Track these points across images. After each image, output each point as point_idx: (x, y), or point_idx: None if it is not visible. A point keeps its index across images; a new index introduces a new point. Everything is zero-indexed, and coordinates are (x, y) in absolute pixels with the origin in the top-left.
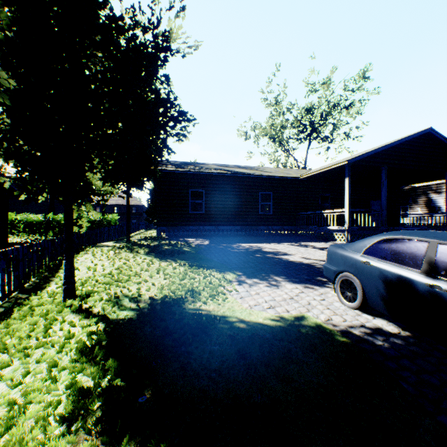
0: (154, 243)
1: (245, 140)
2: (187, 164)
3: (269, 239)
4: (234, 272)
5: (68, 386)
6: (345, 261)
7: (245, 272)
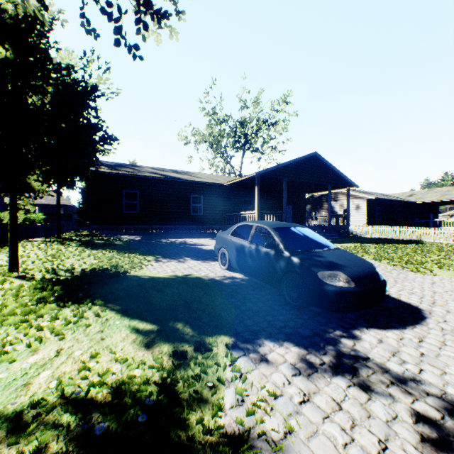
0: (86, 238)
1: (185, 145)
2: (122, 166)
3: (197, 235)
4: (155, 256)
5: (30, 299)
6: (222, 241)
7: (164, 255)
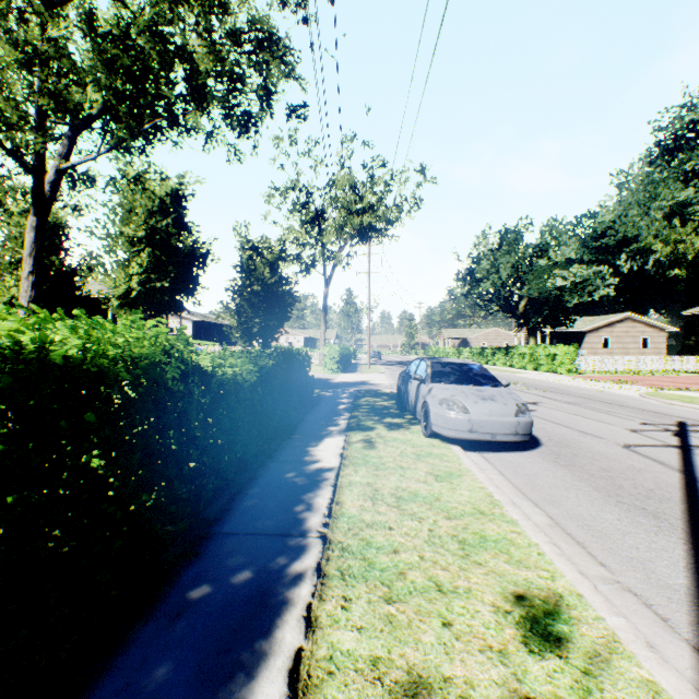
0: None
1: None
2: None
3: None
4: None
5: None
6: None
7: None
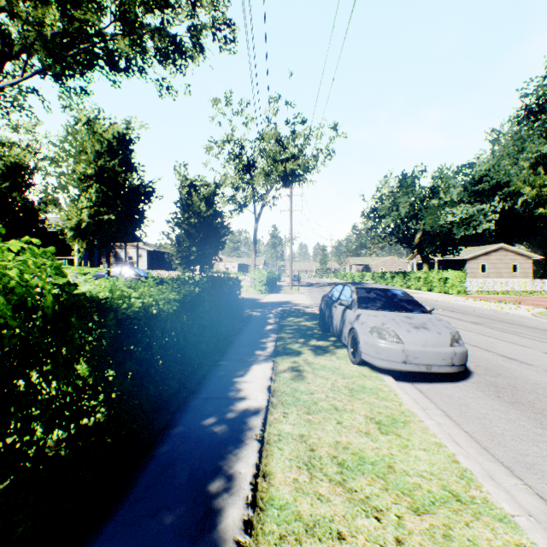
0: None
1: None
2: None
3: None
4: None
5: None
6: (100, 275)
7: None
